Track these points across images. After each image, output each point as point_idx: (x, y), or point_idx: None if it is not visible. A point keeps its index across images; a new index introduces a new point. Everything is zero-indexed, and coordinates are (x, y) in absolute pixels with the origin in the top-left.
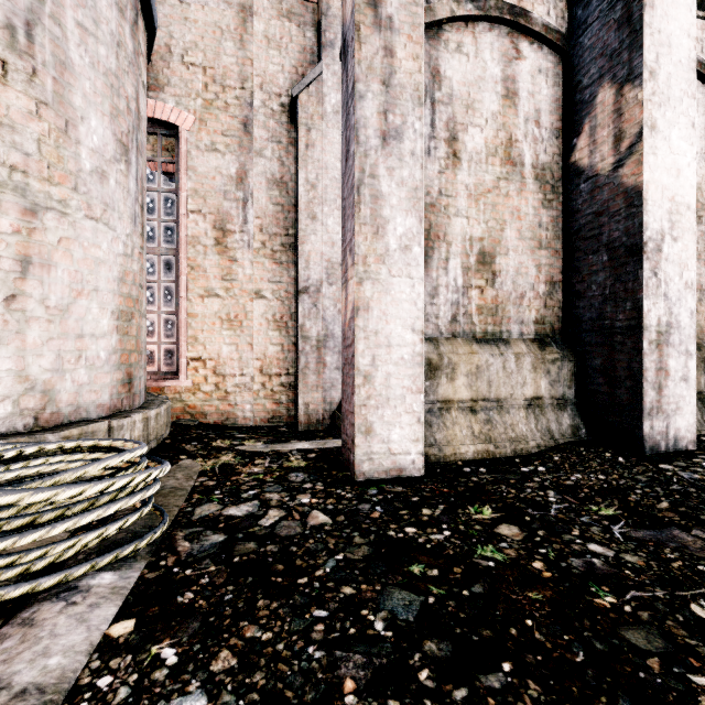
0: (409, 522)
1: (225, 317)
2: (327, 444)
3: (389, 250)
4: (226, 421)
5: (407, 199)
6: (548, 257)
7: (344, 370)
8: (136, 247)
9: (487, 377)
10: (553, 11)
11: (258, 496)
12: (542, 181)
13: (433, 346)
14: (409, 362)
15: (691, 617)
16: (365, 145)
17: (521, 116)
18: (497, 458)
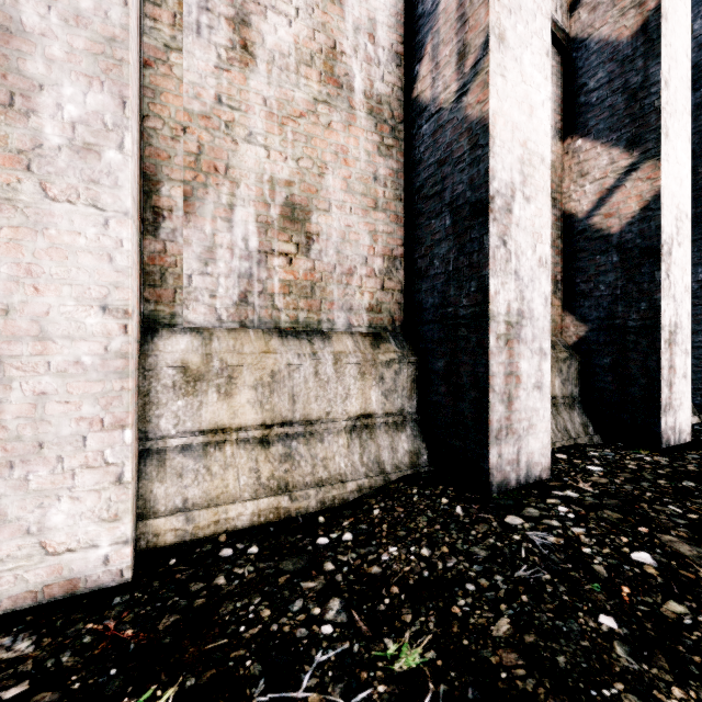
0: None
1: None
2: None
3: (42, 146)
4: None
5: (89, 55)
6: (386, 222)
7: None
8: None
9: (289, 388)
10: None
11: None
12: (378, 118)
13: (200, 341)
14: (94, 371)
15: None
16: None
17: (349, 20)
18: (291, 519)
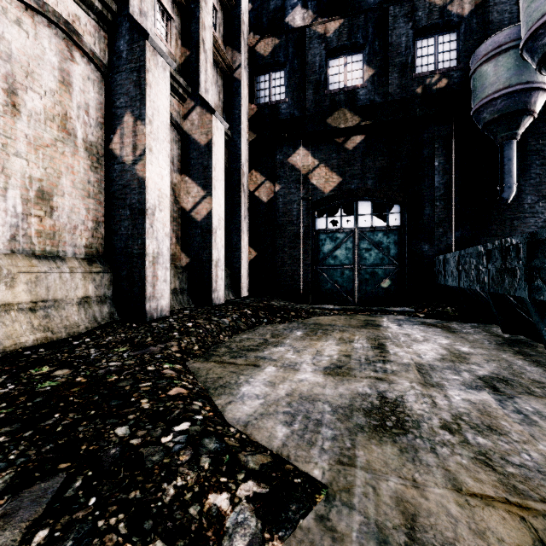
0: None
1: None
2: None
3: None
4: None
5: None
6: (95, 204)
7: None
8: None
9: (46, 284)
10: (98, 45)
11: None
12: (91, 153)
13: None
14: None
15: (147, 371)
16: None
17: (75, 102)
18: (55, 341)
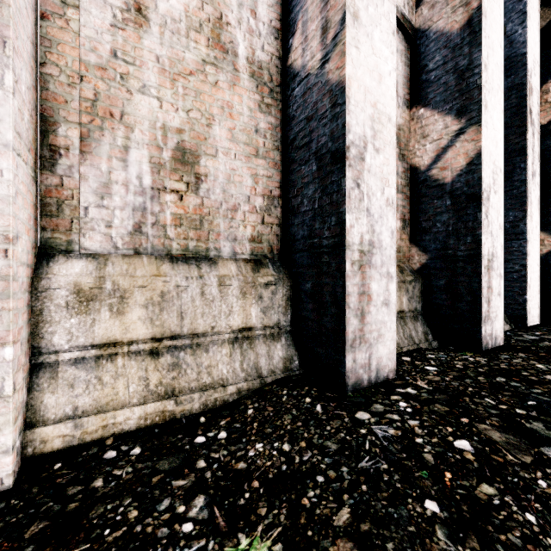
0: None
1: None
2: None
3: None
4: None
5: None
6: (266, 167)
7: None
8: None
9: (178, 306)
10: None
11: None
12: (259, 80)
13: (95, 265)
14: None
15: None
16: None
17: None
18: (175, 420)
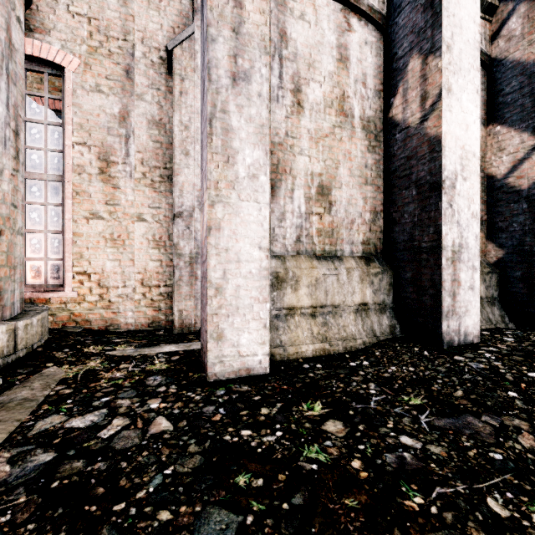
0: (246, 424)
1: (108, 237)
2: (192, 346)
3: (238, 177)
4: (109, 327)
5: (254, 134)
6: (372, 191)
7: (202, 283)
8: (6, 168)
9: (324, 287)
10: None
11: (109, 403)
12: (368, 130)
13: (280, 262)
14: (256, 276)
15: (488, 514)
16: (216, 83)
17: (352, 77)
18: (331, 355)
